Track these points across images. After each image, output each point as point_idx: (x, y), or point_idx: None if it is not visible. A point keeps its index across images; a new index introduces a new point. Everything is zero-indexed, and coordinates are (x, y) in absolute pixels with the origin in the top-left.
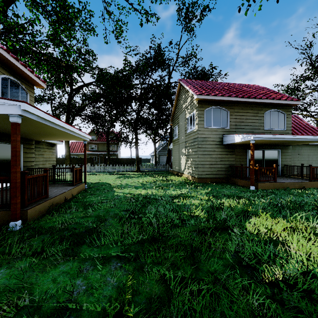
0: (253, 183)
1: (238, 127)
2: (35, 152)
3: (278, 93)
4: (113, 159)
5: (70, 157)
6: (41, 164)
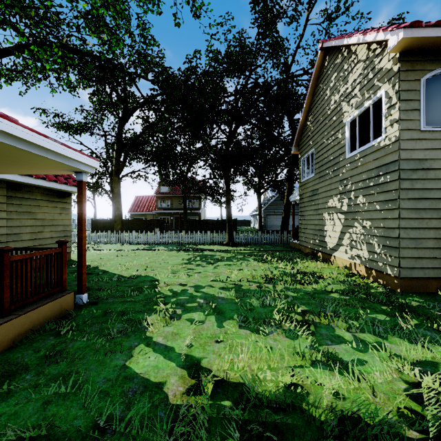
0: None
1: None
2: (7, 208)
3: None
4: (192, 221)
5: (134, 218)
6: (28, 233)
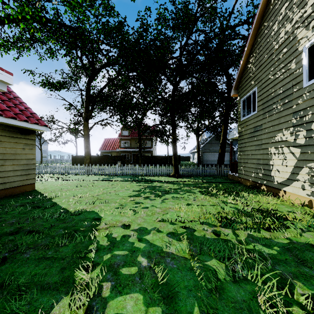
0: None
1: None
2: None
3: None
4: (146, 157)
5: (103, 155)
6: None
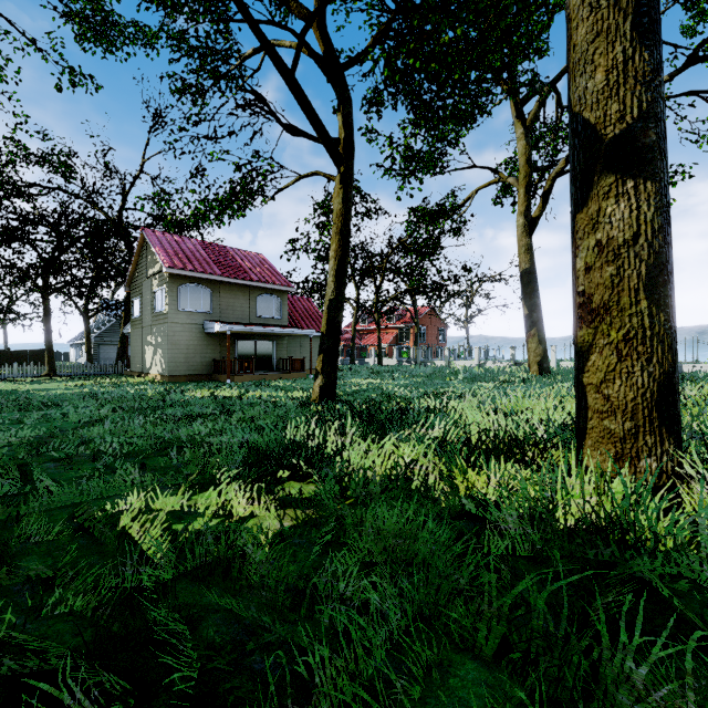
0: (229, 376)
1: (225, 313)
2: None
3: (277, 274)
4: None
5: None
6: None
